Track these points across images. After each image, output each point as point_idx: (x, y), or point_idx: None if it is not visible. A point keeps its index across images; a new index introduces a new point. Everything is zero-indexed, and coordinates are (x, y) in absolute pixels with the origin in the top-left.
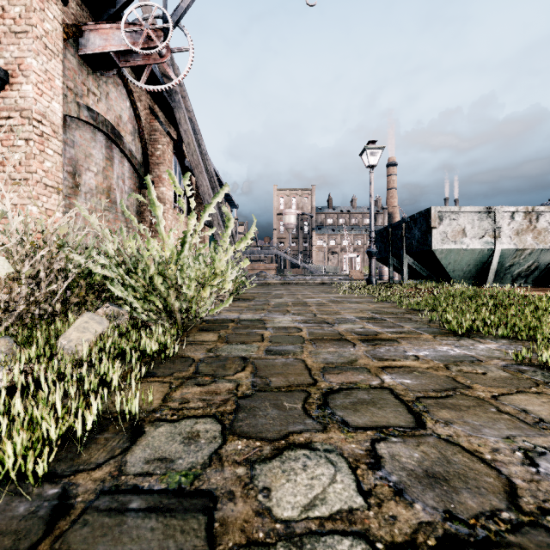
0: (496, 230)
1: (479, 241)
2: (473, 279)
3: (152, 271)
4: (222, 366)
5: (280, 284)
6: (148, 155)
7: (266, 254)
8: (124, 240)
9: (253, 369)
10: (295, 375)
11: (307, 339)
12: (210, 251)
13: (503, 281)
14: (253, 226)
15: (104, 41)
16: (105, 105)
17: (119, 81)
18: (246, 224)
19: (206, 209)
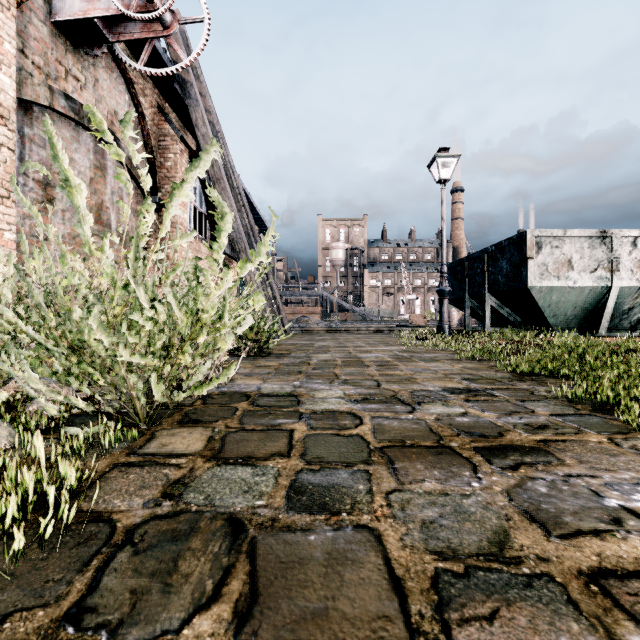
0: (613, 261)
1: (591, 275)
2: (578, 326)
3: (77, 316)
4: (166, 569)
5: (326, 331)
6: (155, 167)
7: (310, 296)
8: (25, 257)
9: (246, 591)
10: (363, 636)
11: (374, 449)
12: (188, 278)
13: (617, 329)
14: (271, 229)
15: (86, 4)
16: (92, 95)
17: (113, 66)
18: (285, 260)
19: (174, 192)
